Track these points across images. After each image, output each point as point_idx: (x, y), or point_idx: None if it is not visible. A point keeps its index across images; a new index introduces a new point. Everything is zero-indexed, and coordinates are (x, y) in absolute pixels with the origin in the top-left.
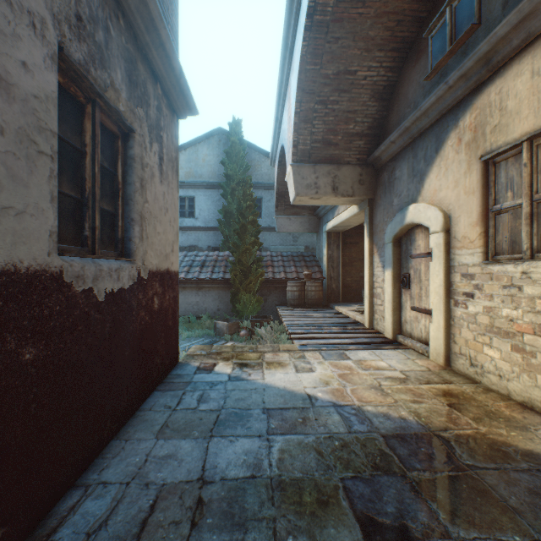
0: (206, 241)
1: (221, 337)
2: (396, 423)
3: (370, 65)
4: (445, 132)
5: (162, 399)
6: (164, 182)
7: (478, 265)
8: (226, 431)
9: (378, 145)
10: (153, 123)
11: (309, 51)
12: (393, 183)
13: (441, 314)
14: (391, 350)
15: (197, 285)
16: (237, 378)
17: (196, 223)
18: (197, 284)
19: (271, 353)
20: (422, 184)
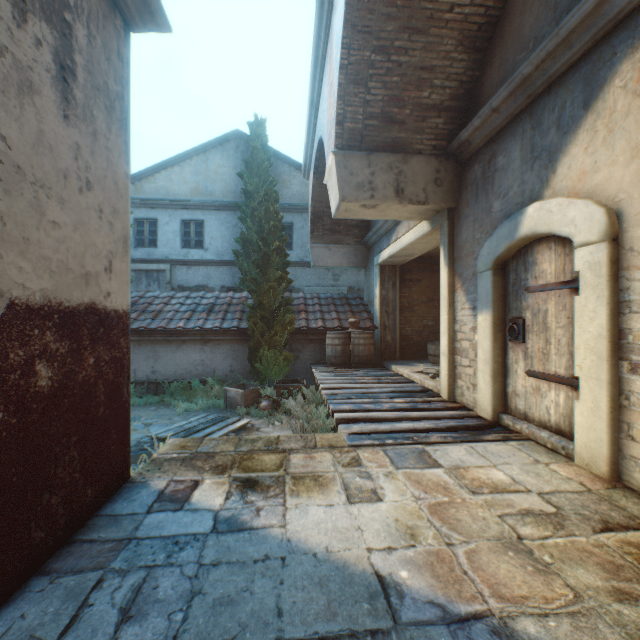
0: (219, 279)
1: (233, 410)
2: None
3: None
4: (608, 65)
5: (36, 609)
6: (77, 123)
7: None
8: None
9: (464, 126)
10: None
11: None
12: (492, 177)
13: (602, 386)
14: (500, 443)
15: (202, 337)
16: (232, 523)
17: (206, 256)
18: (202, 336)
19: (302, 454)
20: (552, 168)
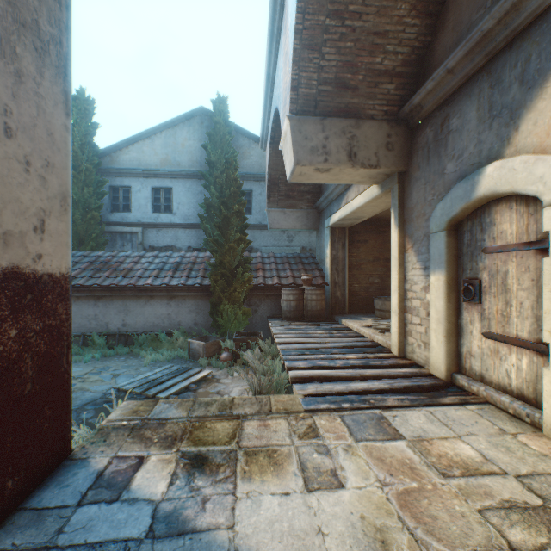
0: (186, 240)
1: (196, 361)
2: None
3: None
4: None
5: None
6: None
7: None
8: None
9: (414, 92)
10: None
11: None
12: (445, 139)
13: None
14: (459, 407)
15: (168, 293)
16: (172, 522)
17: (174, 219)
18: (168, 292)
19: (256, 422)
20: (515, 125)
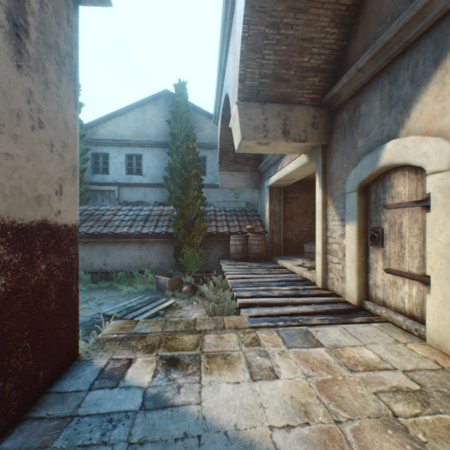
0: (153, 197)
1: (162, 293)
2: None
3: None
4: None
5: None
6: (30, 72)
7: None
8: None
9: (334, 84)
10: None
11: None
12: (357, 121)
13: None
14: (366, 324)
15: (140, 239)
16: (157, 400)
17: (143, 180)
18: (140, 238)
19: (214, 335)
20: (407, 113)
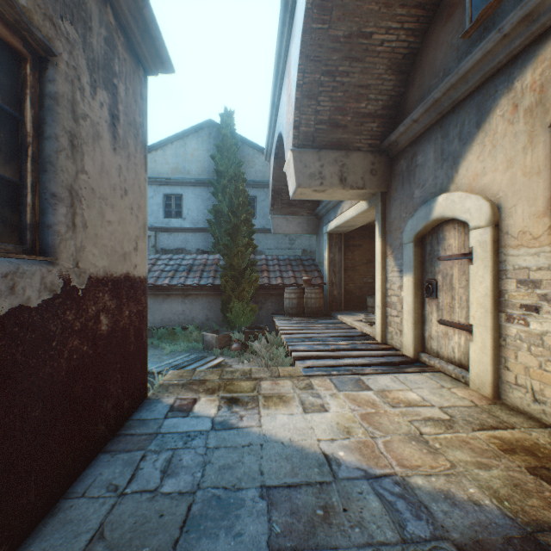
0: (195, 243)
1: (209, 351)
2: (469, 514)
3: (389, 26)
4: (492, 99)
5: (108, 470)
6: (120, 151)
7: (546, 268)
8: (200, 546)
9: (393, 129)
10: (98, 59)
11: (316, 4)
12: (414, 171)
13: (488, 331)
14: (417, 374)
15: (183, 292)
16: (224, 424)
17: (184, 224)
18: (183, 291)
19: (269, 381)
20: (456, 169)
